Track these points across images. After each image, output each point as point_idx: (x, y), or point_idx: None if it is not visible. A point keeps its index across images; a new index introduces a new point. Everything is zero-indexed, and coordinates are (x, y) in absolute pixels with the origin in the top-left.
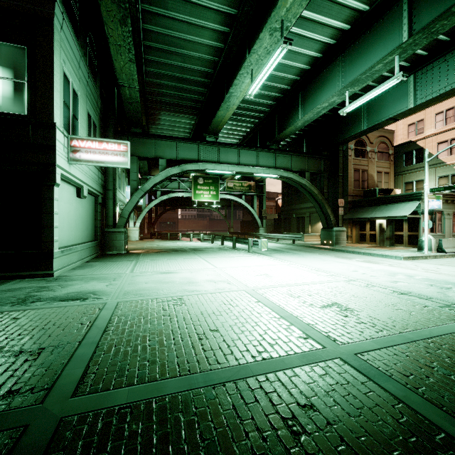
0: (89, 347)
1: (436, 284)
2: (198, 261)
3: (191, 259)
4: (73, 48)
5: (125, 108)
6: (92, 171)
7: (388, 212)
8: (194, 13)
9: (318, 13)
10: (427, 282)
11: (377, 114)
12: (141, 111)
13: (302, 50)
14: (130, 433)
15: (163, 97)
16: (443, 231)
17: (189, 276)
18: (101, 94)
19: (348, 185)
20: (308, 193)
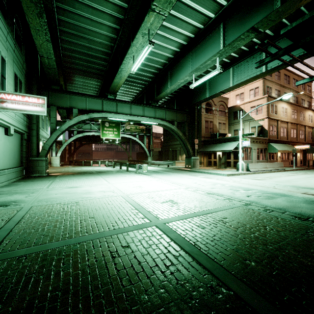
0: (5, 231)
1: (234, 188)
2: (99, 180)
3: (94, 178)
4: (1, 26)
5: (45, 71)
6: (18, 116)
7: (223, 147)
8: (94, 14)
9: (174, 25)
10: (230, 188)
11: (214, 88)
12: (58, 75)
13: (167, 45)
14: (23, 266)
15: (76, 65)
16: (252, 159)
17: (88, 189)
18: (26, 59)
19: (202, 130)
20: (177, 134)
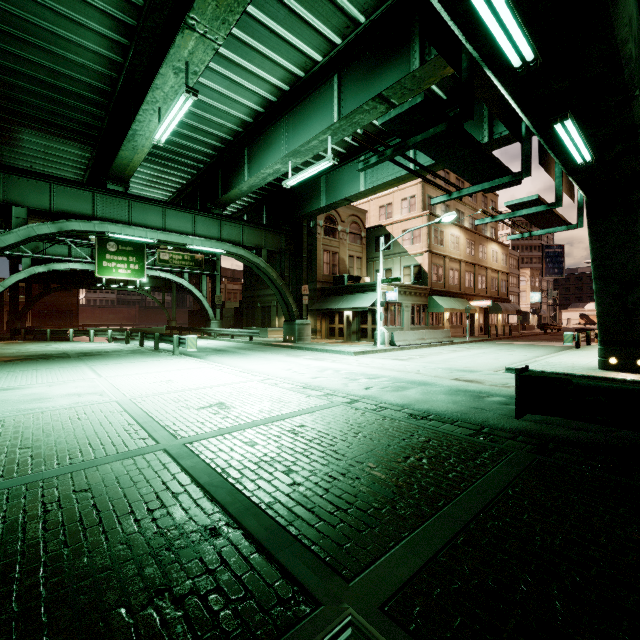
0: None
1: (352, 376)
2: (77, 371)
3: (67, 368)
4: None
5: None
6: None
7: (353, 302)
8: (63, 1)
9: (248, 62)
10: (346, 375)
11: (335, 191)
12: None
13: (238, 97)
14: None
15: (21, 106)
16: (403, 324)
17: (42, 391)
18: None
19: (317, 269)
20: (266, 276)
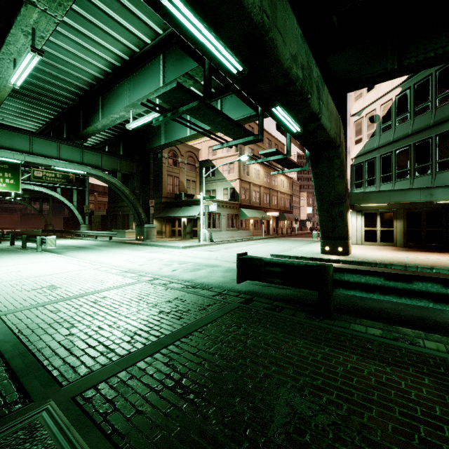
0: None
1: (169, 263)
2: None
3: None
4: None
5: None
6: None
7: (187, 212)
8: None
9: (94, 35)
10: (165, 262)
11: (171, 134)
12: None
13: (89, 59)
14: None
15: None
16: (221, 227)
17: None
18: None
19: (163, 188)
20: (121, 192)
